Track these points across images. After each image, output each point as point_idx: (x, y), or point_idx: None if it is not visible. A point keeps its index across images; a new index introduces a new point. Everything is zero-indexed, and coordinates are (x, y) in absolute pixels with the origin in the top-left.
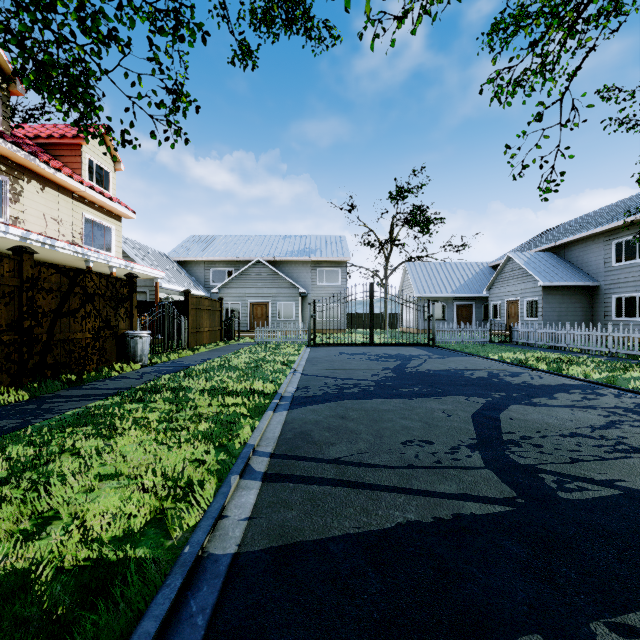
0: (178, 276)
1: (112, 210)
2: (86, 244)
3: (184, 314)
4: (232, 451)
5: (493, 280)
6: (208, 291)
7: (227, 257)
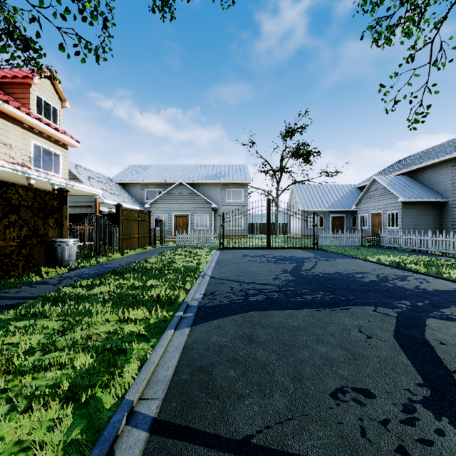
0: (119, 194)
1: (59, 139)
2: (35, 166)
3: (116, 224)
4: (99, 415)
5: (361, 197)
6: (143, 206)
7: (157, 180)
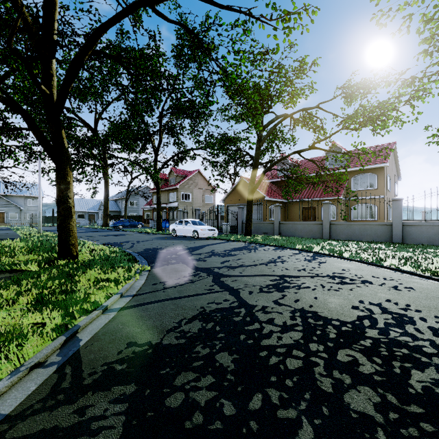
0: None
1: None
2: None
3: None
4: None
5: (99, 207)
6: None
7: None
